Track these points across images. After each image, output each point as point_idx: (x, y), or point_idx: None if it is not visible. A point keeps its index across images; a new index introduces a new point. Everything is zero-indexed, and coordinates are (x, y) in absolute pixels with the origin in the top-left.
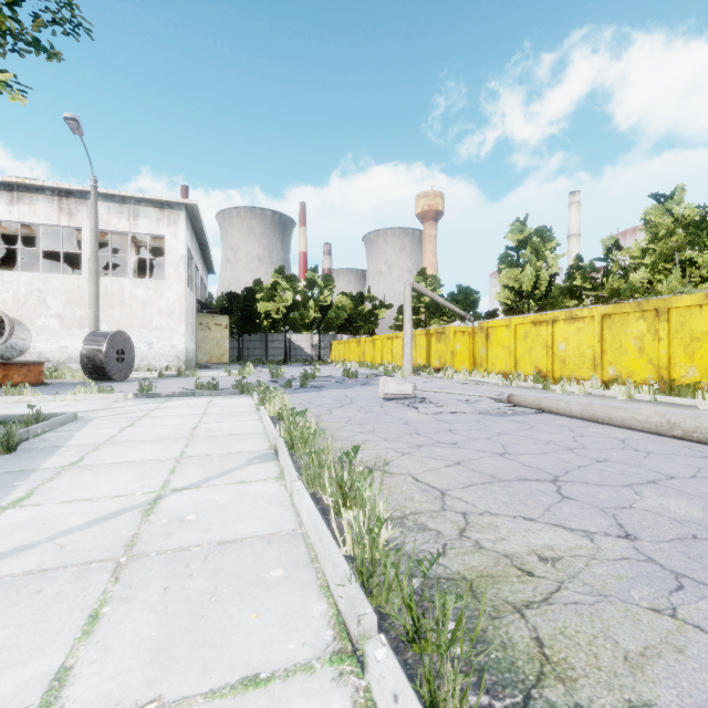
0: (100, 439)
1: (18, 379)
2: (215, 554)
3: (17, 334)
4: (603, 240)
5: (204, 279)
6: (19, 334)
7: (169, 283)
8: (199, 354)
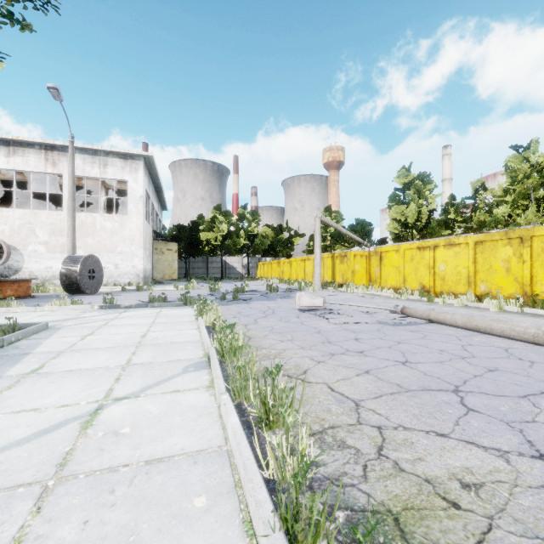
0: (62, 347)
1: (10, 293)
2: (141, 477)
3: (12, 257)
4: (472, 183)
5: (159, 214)
6: (14, 257)
7: (131, 217)
8: (155, 272)
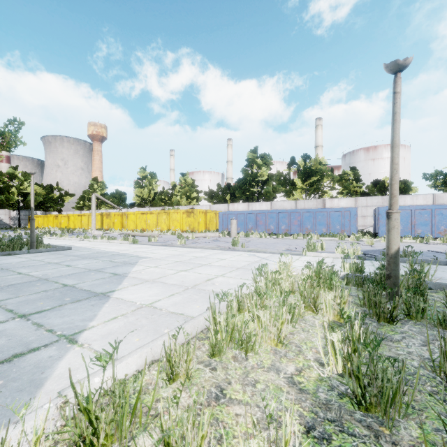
0: None
1: None
2: (91, 243)
3: None
4: (172, 182)
5: None
6: None
7: None
8: None
